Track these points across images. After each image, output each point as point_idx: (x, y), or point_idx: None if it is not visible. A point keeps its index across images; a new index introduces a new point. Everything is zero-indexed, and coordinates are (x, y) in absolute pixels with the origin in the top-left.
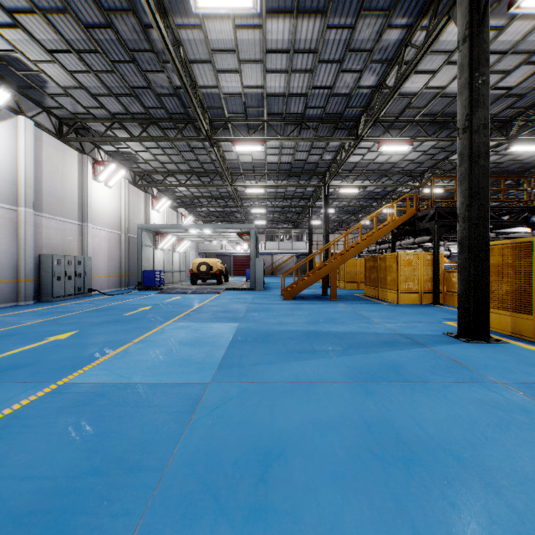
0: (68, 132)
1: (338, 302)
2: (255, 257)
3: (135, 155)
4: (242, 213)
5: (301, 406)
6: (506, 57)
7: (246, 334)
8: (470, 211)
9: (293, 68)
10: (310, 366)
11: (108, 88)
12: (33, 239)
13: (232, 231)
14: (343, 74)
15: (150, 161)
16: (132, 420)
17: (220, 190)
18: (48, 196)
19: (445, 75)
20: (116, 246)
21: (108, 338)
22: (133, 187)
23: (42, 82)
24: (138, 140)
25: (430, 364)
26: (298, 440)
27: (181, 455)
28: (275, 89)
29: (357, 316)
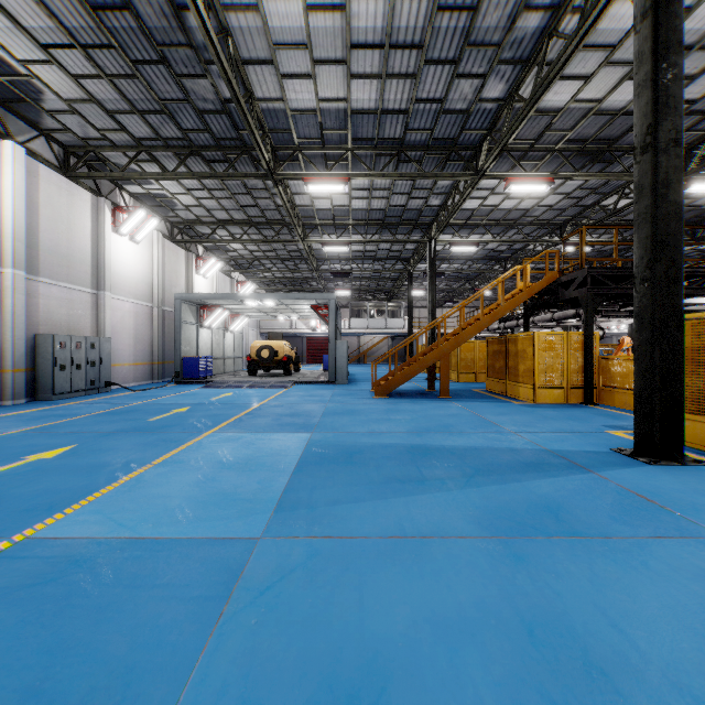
0: (77, 165)
1: (452, 400)
2: (336, 338)
3: (172, 199)
4: (319, 279)
5: (409, 586)
6: (691, 55)
7: (321, 451)
8: (653, 269)
9: (389, 72)
10: (419, 506)
11: (129, 101)
12: (26, 313)
13: (305, 304)
14: (458, 81)
15: (192, 208)
16: (119, 617)
17: (288, 247)
18: (47, 253)
19: (603, 82)
20: (146, 323)
21: (117, 457)
22: (169, 243)
23: (36, 92)
24: (173, 175)
25: (604, 502)
26: (407, 664)
27: (193, 700)
28: (363, 104)
29: (480, 422)
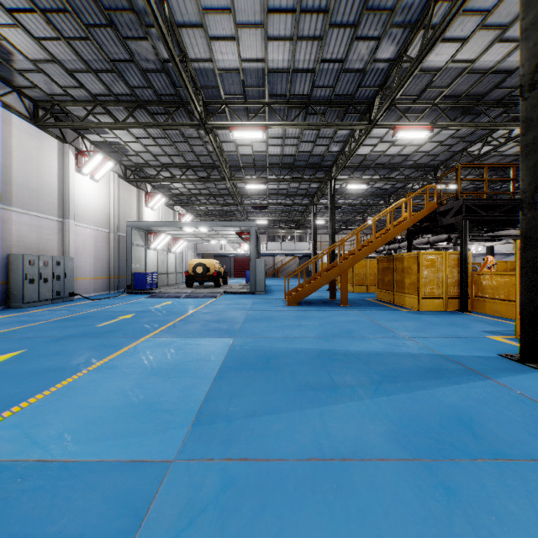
0: (45, 116)
1: (350, 308)
2: (255, 257)
3: (125, 146)
4: (243, 212)
5: (334, 535)
6: None
7: (241, 356)
8: None
9: (299, 36)
10: (334, 419)
11: (85, 61)
12: (0, 236)
13: (231, 230)
14: (357, 44)
15: (141, 153)
16: None
17: (218, 186)
18: (20, 187)
19: (477, 45)
20: (104, 245)
21: (58, 362)
22: (124, 182)
23: (7, 54)
24: (123, 125)
25: (513, 413)
26: None
27: None
28: (278, 64)
29: (377, 327)
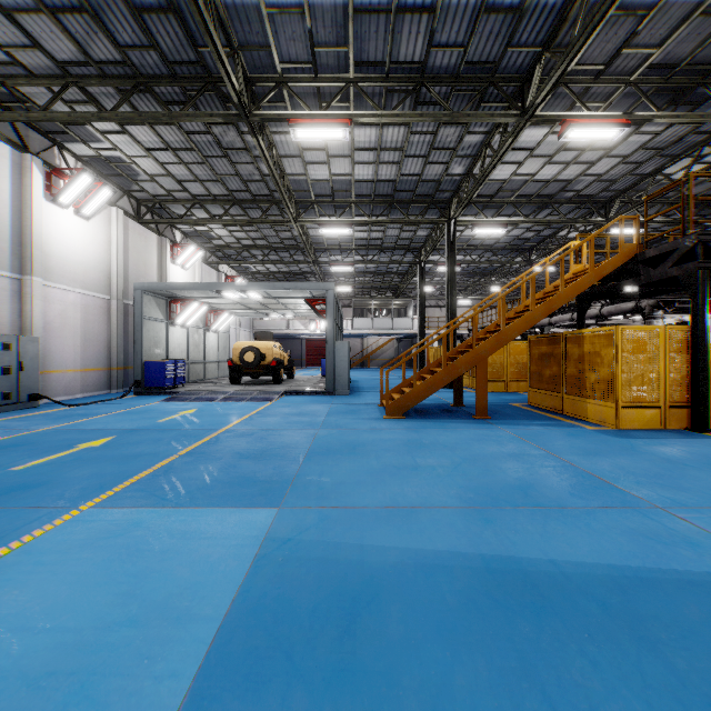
0: None
1: (495, 423)
2: (335, 338)
3: (131, 166)
4: (317, 273)
5: None
6: None
7: (278, 594)
8: None
9: None
10: None
11: None
12: None
13: (297, 296)
14: None
15: (158, 178)
16: None
17: (281, 234)
18: None
19: None
20: (100, 319)
21: None
22: (135, 224)
23: None
24: (113, 116)
25: None
26: None
27: None
28: None
29: (573, 474)
